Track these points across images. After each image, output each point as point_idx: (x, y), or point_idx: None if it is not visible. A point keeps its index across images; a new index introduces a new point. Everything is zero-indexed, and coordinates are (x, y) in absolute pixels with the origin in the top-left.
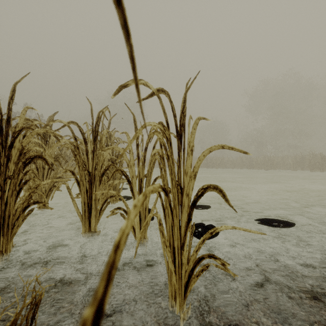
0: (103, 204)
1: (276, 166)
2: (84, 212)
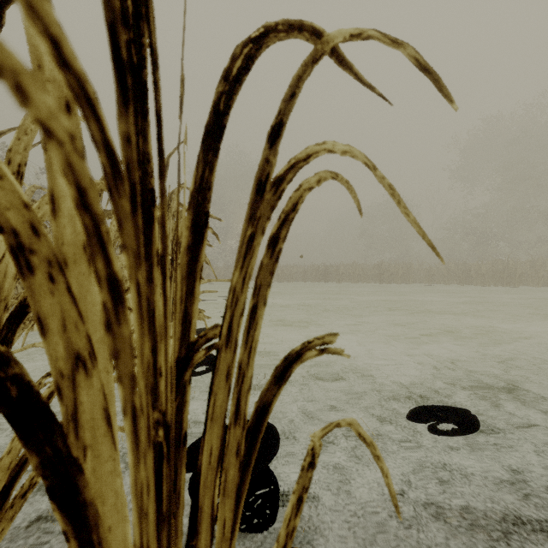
0: (18, 466)
1: (520, 279)
2: None
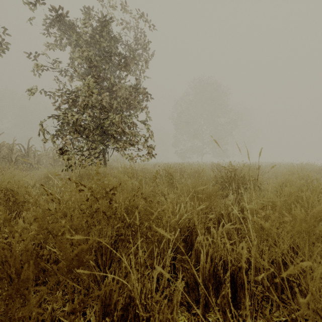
0: None
1: None
2: None
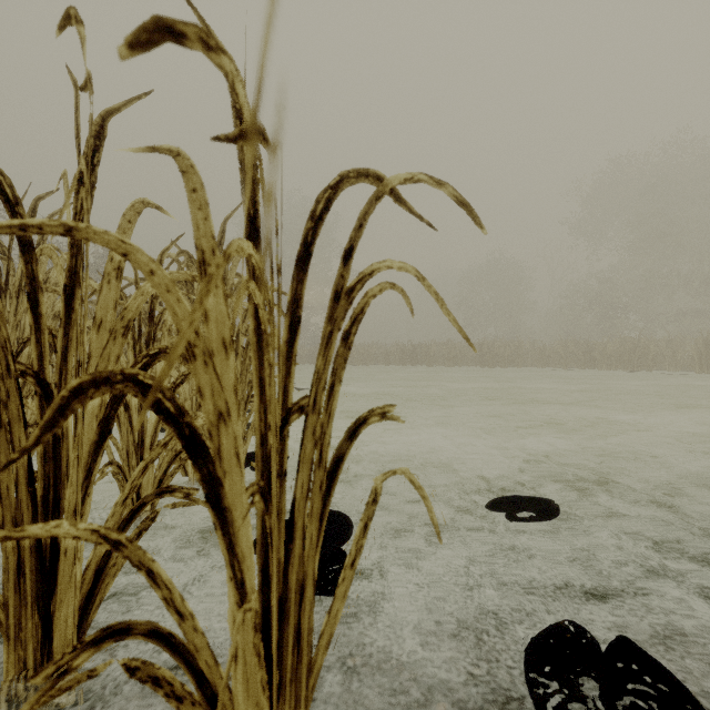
0: (119, 529)
1: (654, 362)
2: (14, 578)
